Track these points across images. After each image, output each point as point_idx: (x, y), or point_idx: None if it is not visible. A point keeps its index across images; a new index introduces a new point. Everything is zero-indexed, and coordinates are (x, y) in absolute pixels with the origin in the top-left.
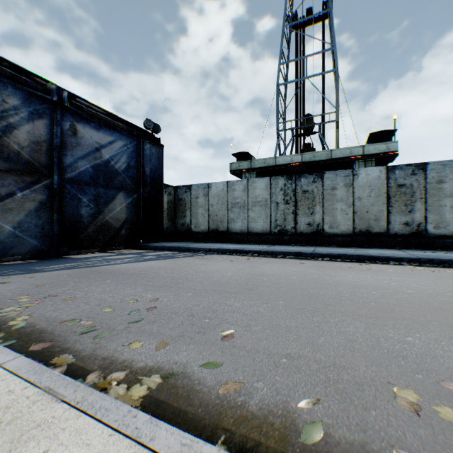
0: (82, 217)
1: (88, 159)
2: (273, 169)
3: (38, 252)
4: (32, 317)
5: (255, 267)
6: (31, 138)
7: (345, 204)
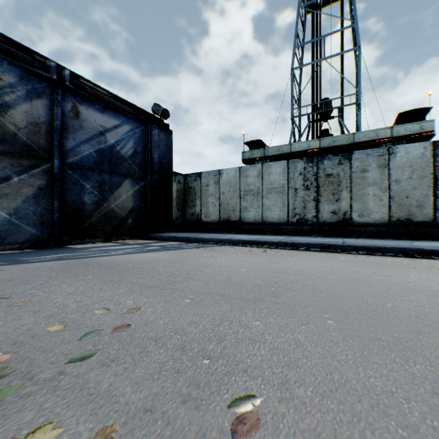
0: (85, 205)
1: (92, 143)
2: (288, 157)
3: (37, 241)
4: None
5: (274, 261)
6: (29, 119)
7: (379, 188)
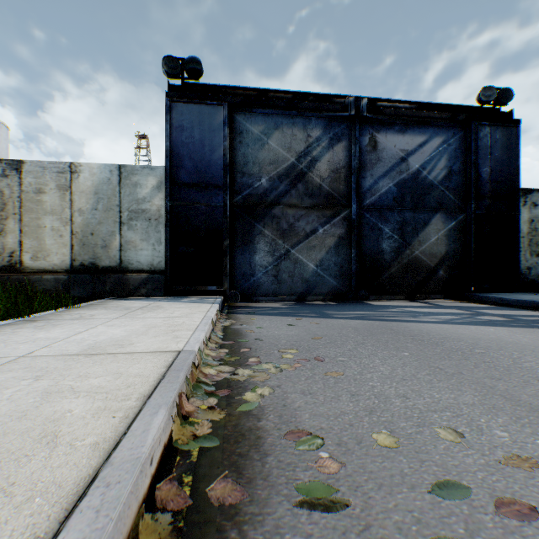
0: (382, 253)
1: (390, 176)
2: None
3: (336, 293)
4: (271, 394)
5: None
6: (330, 167)
7: None
